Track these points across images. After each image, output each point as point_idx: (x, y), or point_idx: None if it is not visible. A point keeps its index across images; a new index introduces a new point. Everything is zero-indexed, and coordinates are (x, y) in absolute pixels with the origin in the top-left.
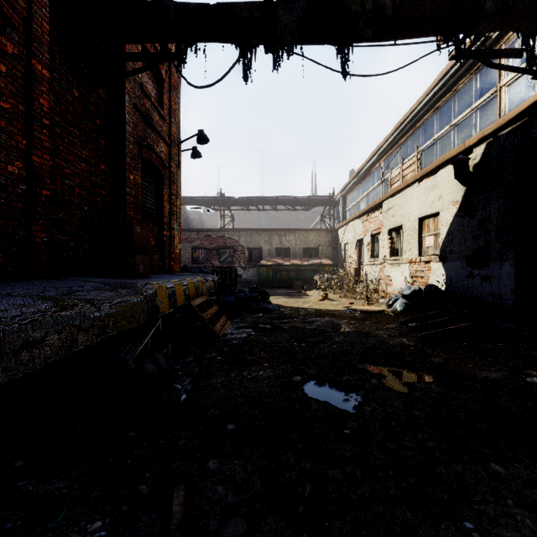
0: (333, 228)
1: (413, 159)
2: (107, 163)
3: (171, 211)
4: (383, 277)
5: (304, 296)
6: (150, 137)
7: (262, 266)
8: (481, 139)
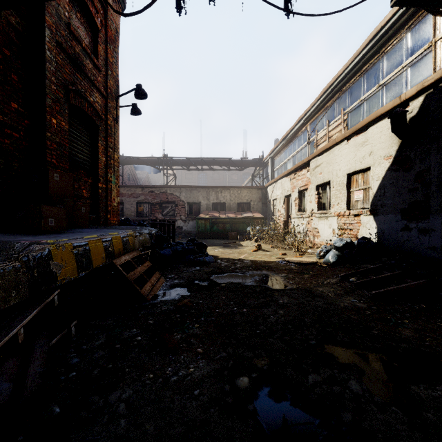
0: (263, 186)
1: (339, 121)
2: (22, 102)
3: (107, 164)
4: (311, 229)
5: (239, 246)
6: (81, 83)
7: (200, 219)
8: (420, 91)
